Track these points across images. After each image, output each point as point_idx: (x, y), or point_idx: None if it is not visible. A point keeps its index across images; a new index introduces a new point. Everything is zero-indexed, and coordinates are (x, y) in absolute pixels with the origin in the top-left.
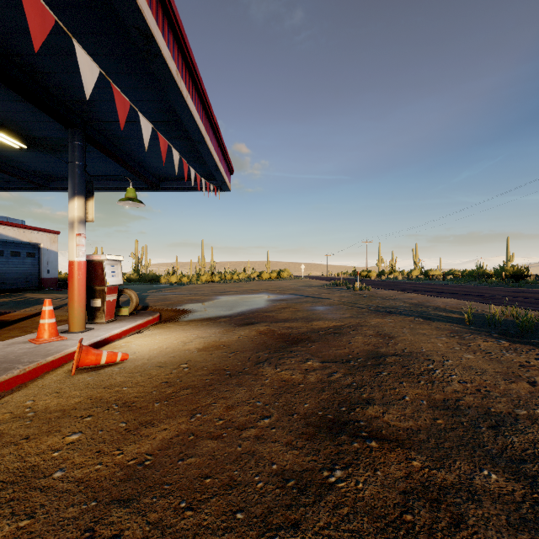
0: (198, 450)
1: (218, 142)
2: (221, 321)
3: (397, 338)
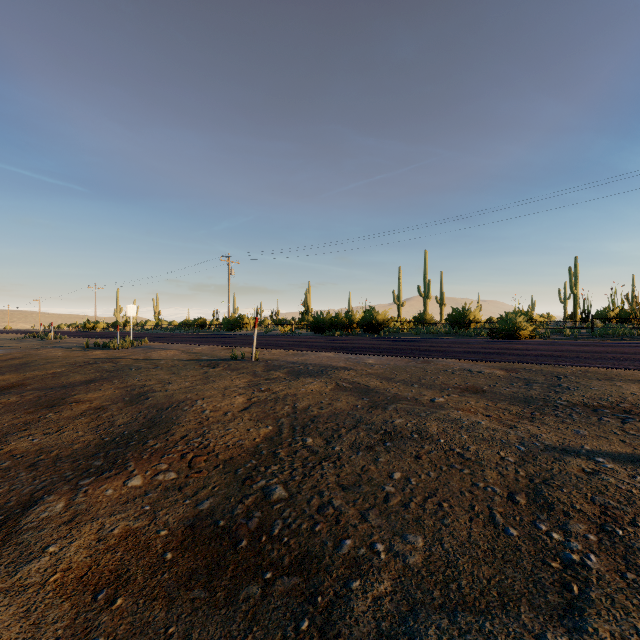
0: None
1: None
2: None
3: (34, 354)
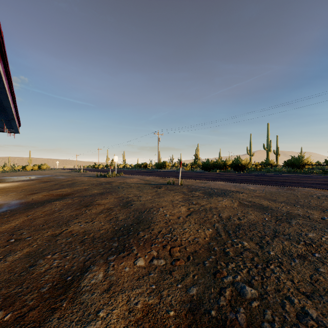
0: (32, 188)
1: (18, 122)
2: (19, 181)
3: (76, 179)
